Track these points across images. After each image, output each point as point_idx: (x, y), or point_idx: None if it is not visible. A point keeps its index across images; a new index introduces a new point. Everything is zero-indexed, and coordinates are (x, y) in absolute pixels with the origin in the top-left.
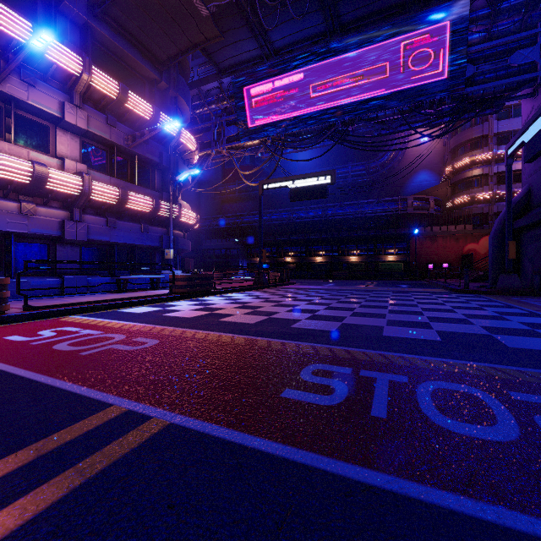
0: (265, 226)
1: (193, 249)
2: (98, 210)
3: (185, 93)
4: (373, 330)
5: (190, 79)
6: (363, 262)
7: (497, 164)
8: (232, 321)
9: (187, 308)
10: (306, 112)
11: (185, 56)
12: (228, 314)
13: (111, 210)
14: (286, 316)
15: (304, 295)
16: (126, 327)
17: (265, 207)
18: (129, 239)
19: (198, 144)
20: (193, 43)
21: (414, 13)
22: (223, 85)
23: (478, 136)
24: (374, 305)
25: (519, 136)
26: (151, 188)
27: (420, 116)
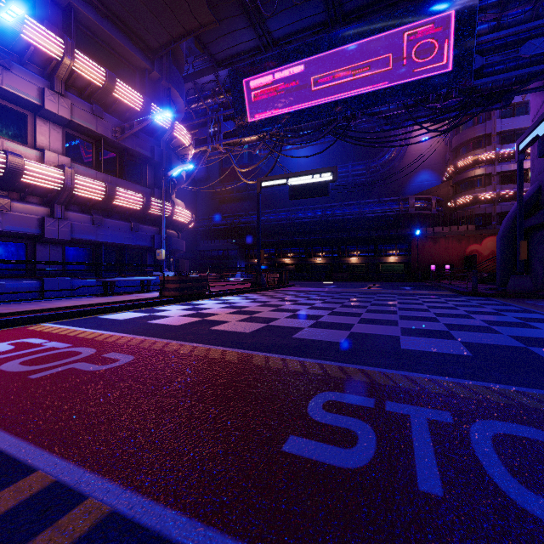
0: (263, 227)
1: (189, 250)
2: (83, 206)
3: (179, 85)
4: (388, 342)
5: (185, 72)
6: (364, 263)
7: (500, 163)
8: (225, 330)
9: (176, 313)
10: (306, 106)
11: (178, 43)
12: (221, 320)
13: (97, 207)
14: (287, 323)
15: (305, 298)
16: (100, 338)
17: (264, 207)
18: (118, 238)
19: (192, 139)
20: (187, 30)
21: (420, 1)
22: (219, 78)
23: (480, 135)
24: (382, 310)
25: (532, 129)
26: (142, 184)
27: (425, 110)
